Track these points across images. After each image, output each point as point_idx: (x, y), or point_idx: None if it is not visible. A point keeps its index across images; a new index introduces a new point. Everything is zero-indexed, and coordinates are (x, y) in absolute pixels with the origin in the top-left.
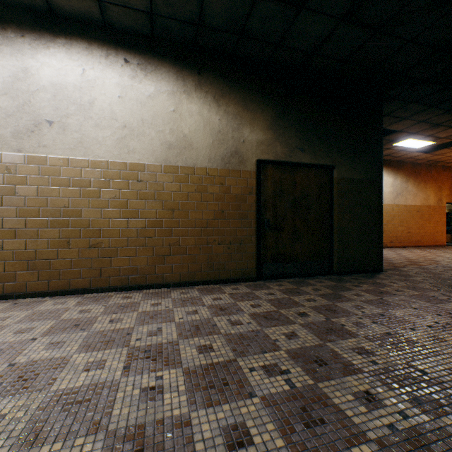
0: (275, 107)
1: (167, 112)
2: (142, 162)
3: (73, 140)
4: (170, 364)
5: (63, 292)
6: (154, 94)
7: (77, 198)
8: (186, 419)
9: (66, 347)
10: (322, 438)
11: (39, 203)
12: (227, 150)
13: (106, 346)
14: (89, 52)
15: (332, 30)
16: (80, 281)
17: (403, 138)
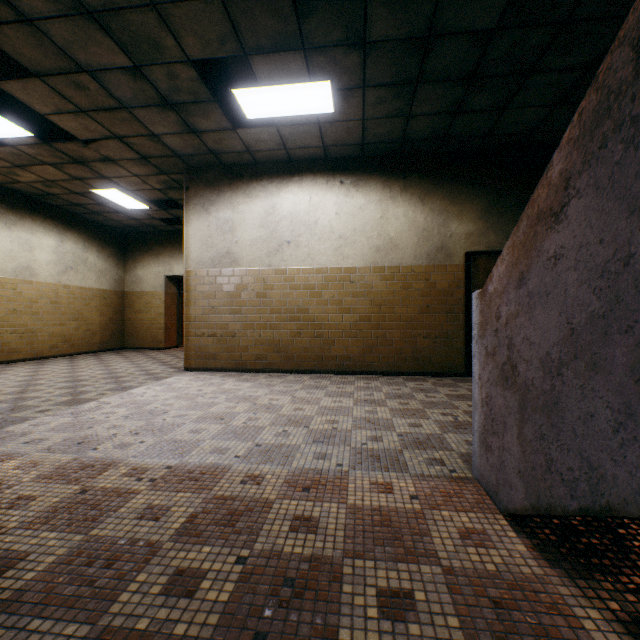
0: (488, 194)
1: (375, 219)
2: (354, 265)
3: (303, 253)
4: (380, 406)
5: (296, 371)
6: (364, 206)
7: (306, 298)
8: (389, 419)
9: (317, 394)
10: (461, 431)
11: (282, 303)
12: (433, 247)
13: (340, 396)
14: (314, 183)
15: (547, 113)
16: (308, 363)
17: None
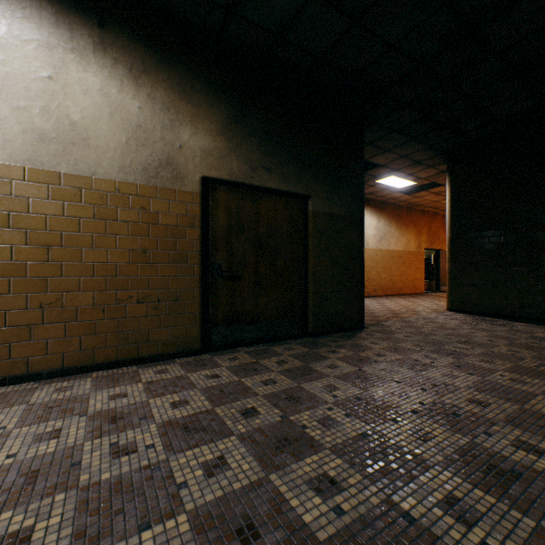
0: (230, 105)
1: (37, 77)
2: None
3: None
4: None
5: None
6: (7, 41)
7: None
8: None
9: None
10: None
11: None
12: (154, 157)
13: None
14: None
15: (301, 4)
16: None
17: (386, 174)
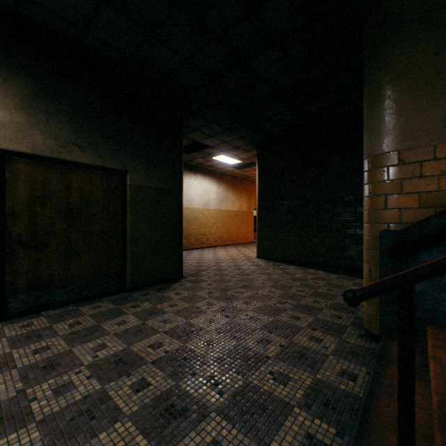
0: (33, 82)
1: None
2: None
3: None
4: None
5: None
6: None
7: None
8: None
9: None
10: None
11: None
12: None
13: None
14: None
15: (95, 7)
16: None
17: (218, 153)
